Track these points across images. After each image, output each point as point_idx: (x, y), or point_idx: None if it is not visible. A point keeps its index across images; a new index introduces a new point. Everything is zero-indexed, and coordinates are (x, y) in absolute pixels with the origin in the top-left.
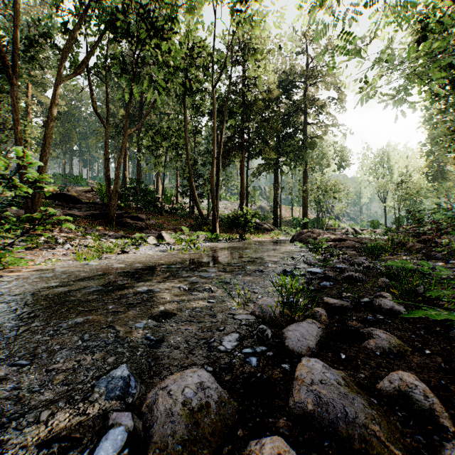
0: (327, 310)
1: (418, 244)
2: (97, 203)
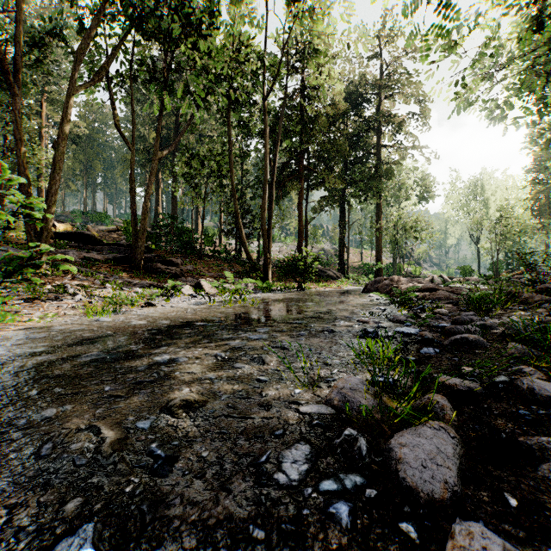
0: (446, 397)
1: (537, 295)
2: (121, 244)
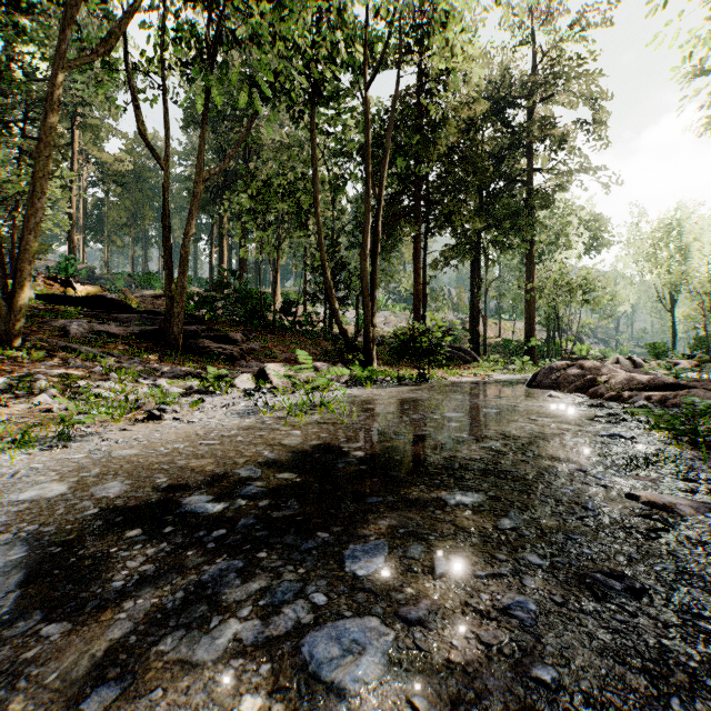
0: None
1: None
2: (157, 313)
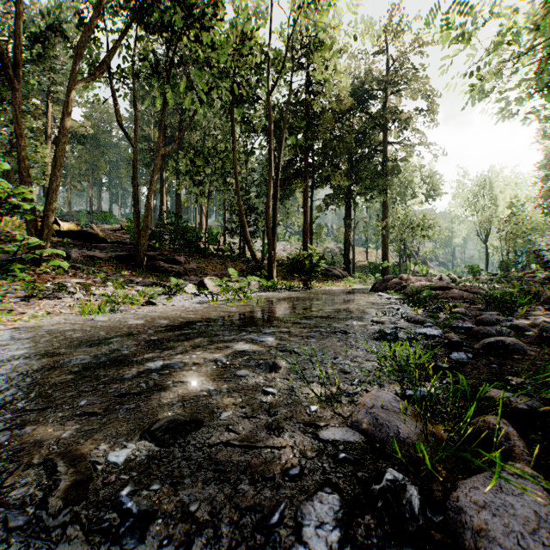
0: (502, 417)
1: None
2: (124, 243)
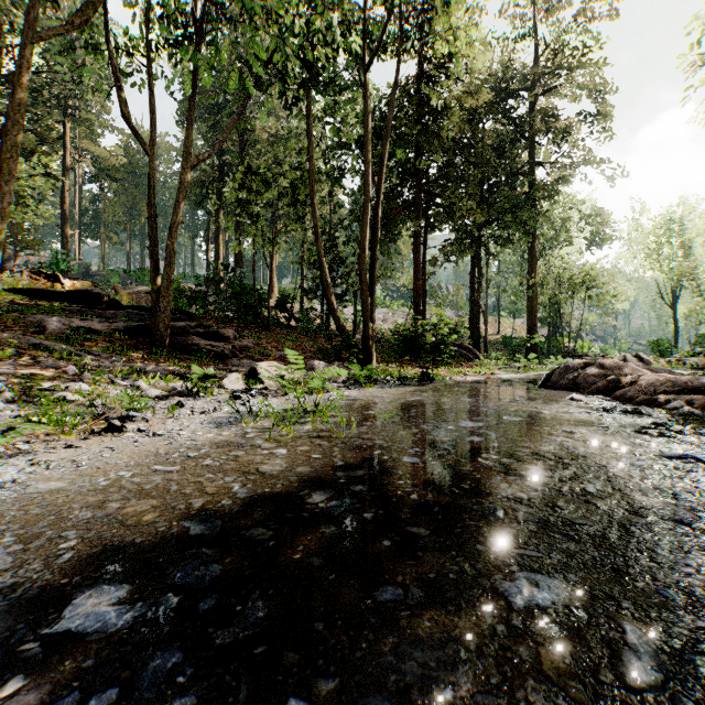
0: None
1: None
2: (145, 308)
